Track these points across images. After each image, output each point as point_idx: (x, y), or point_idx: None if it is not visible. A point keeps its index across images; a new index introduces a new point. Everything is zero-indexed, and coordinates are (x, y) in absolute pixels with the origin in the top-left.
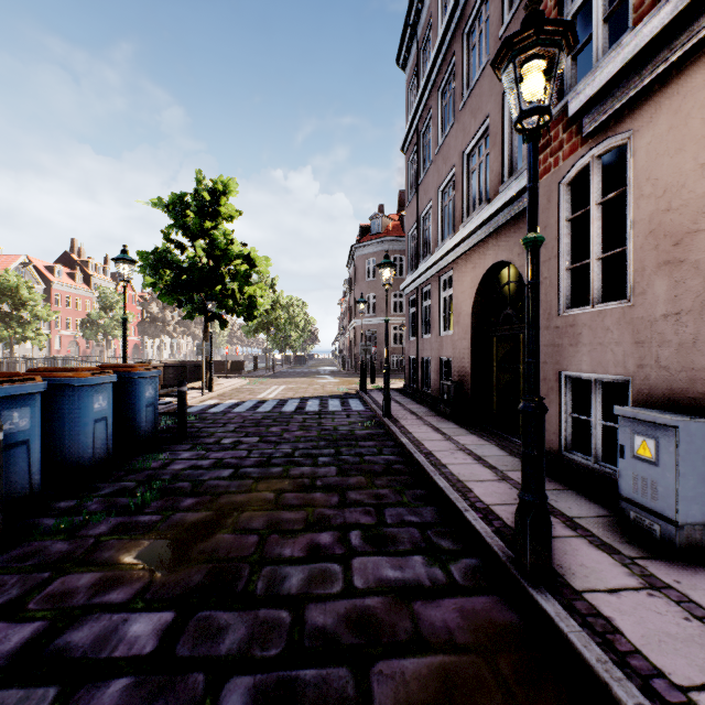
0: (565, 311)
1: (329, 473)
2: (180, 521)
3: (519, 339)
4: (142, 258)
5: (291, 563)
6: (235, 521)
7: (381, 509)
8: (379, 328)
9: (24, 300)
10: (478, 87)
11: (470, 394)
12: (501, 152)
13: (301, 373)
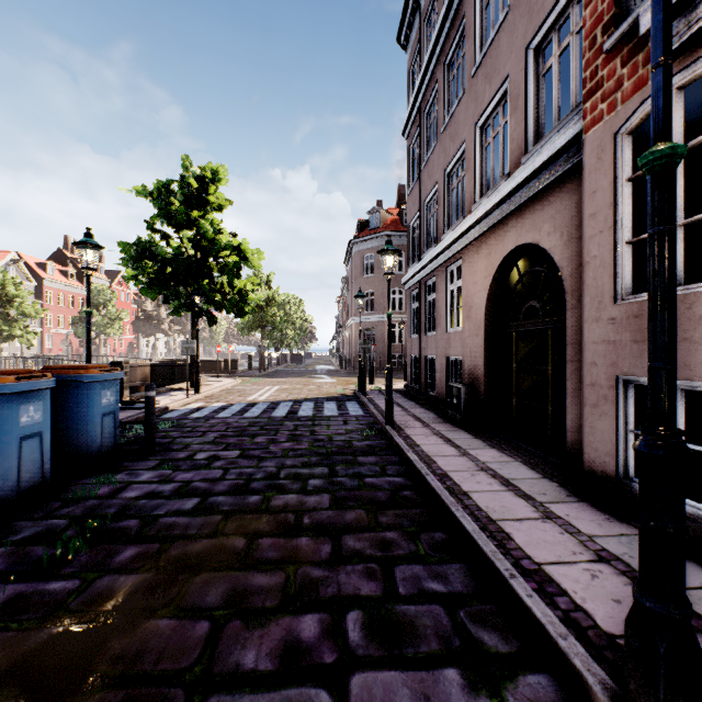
0: (625, 297)
1: (321, 503)
2: (103, 592)
3: (546, 336)
4: (124, 249)
5: (252, 687)
6: (182, 591)
7: (390, 567)
8: (378, 326)
9: (11, 296)
10: (494, 46)
11: (484, 399)
12: (525, 116)
13: (297, 373)
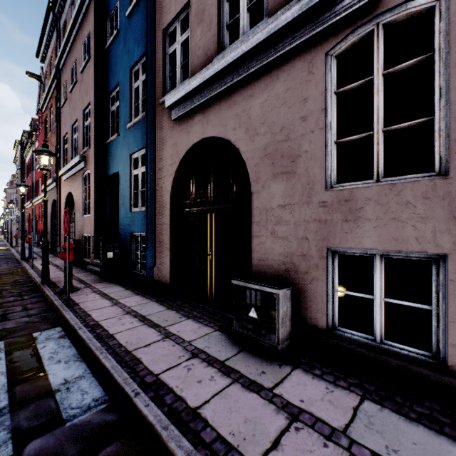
0: None
1: None
2: None
3: None
4: None
5: None
6: None
7: None
8: None
9: None
10: None
11: None
12: None
13: None
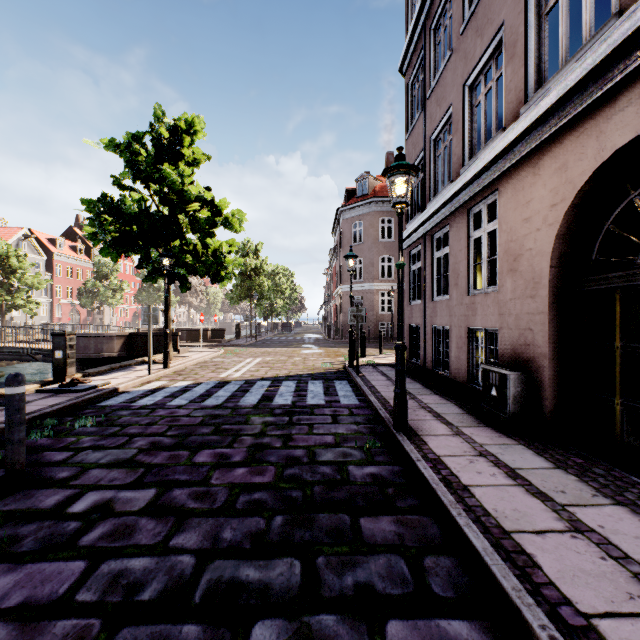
0: None
1: None
2: None
3: None
4: (89, 208)
5: None
6: None
7: None
8: (366, 295)
9: (14, 268)
10: None
11: (549, 393)
12: None
13: (284, 342)
